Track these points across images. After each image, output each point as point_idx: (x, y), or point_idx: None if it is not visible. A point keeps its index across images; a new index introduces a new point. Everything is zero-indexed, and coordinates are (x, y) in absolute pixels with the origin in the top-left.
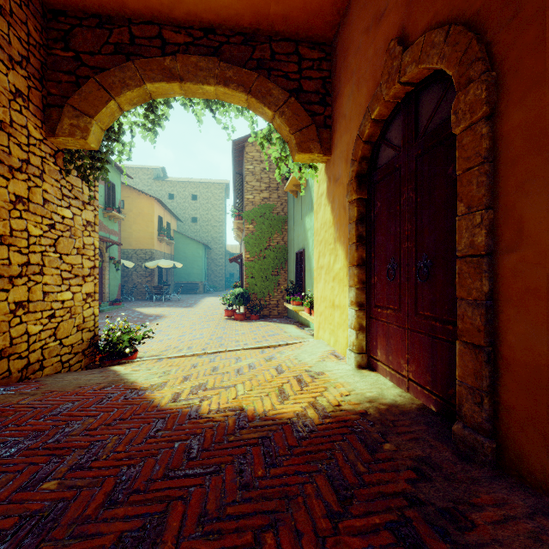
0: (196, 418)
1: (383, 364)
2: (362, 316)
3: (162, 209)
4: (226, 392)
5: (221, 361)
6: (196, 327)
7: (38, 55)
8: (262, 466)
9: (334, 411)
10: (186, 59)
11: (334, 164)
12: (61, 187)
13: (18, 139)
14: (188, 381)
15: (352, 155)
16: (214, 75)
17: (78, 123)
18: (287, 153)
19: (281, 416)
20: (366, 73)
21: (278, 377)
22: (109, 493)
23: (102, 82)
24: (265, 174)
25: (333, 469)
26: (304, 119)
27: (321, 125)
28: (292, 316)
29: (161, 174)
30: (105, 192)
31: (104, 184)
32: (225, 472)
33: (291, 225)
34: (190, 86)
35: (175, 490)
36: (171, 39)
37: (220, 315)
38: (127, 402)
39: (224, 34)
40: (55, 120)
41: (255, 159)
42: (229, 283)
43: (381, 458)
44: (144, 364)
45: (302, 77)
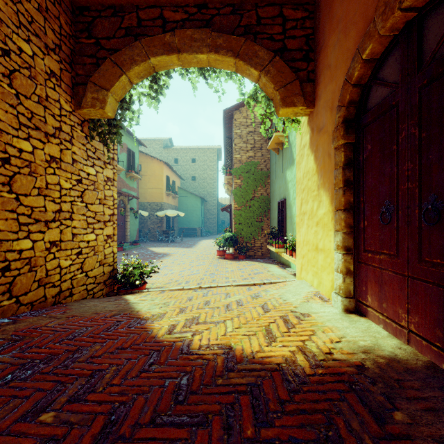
0: (187, 353)
1: (375, 310)
2: (349, 261)
3: (169, 171)
4: (215, 328)
5: (213, 296)
6: (194, 264)
7: (68, 44)
8: (252, 423)
9: (325, 360)
10: (183, 33)
11: (318, 114)
12: (86, 150)
13: (52, 111)
14: (183, 313)
15: (338, 101)
16: (206, 45)
17: (98, 96)
18: (272, 110)
19: (270, 360)
20: (355, 15)
21: (264, 316)
22: (96, 436)
23: (116, 61)
24: (250, 136)
25: (334, 441)
26: (288, 76)
27: (304, 80)
28: (274, 257)
29: (169, 144)
30: (127, 158)
31: (126, 152)
32: (211, 425)
33: (273, 178)
34: (186, 56)
35: (159, 442)
36: (171, 18)
37: (214, 254)
38: (130, 331)
39: (215, 7)
40: (81, 95)
41: (242, 125)
42: (221, 229)
43: (393, 433)
44: (150, 294)
45: (286, 37)
